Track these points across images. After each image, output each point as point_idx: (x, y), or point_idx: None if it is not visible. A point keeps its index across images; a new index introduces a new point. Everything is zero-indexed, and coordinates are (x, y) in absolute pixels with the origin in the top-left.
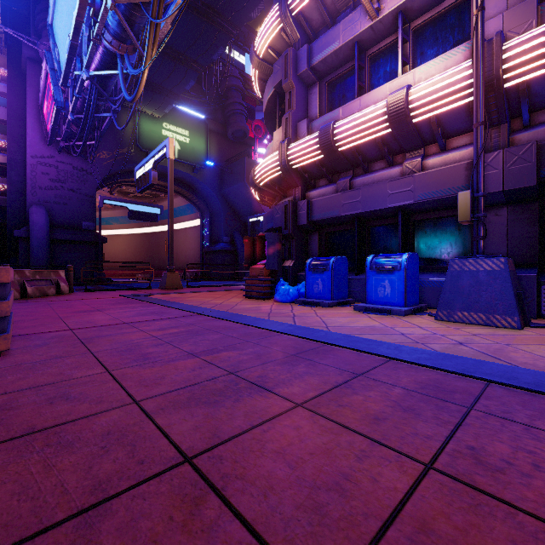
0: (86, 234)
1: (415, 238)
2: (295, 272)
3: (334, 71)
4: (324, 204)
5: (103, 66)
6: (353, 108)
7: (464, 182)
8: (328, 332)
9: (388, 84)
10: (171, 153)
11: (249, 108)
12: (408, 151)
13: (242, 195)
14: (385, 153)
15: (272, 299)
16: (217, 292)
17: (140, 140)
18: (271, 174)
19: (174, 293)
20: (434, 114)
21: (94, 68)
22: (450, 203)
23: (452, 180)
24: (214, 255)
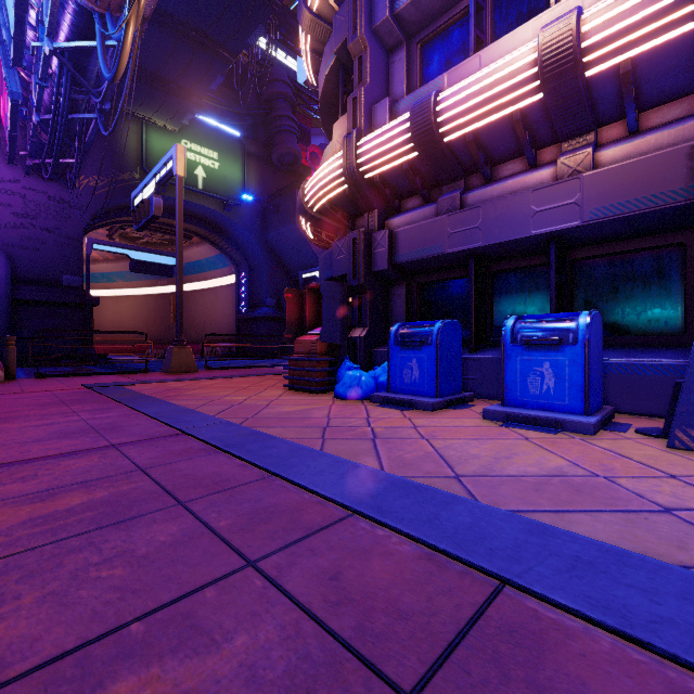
0: (68, 293)
1: (574, 289)
2: (370, 348)
3: (431, 23)
4: (418, 236)
5: (76, 35)
6: (468, 72)
7: (686, 181)
8: (475, 507)
9: (532, 22)
10: (180, 168)
11: (303, 130)
12: (565, 138)
13: (292, 242)
14: (525, 143)
15: (331, 391)
16: (247, 378)
17: (149, 163)
18: (330, 191)
19: (177, 380)
20: (629, 57)
21: (62, 38)
22: (649, 223)
23: (660, 178)
24: (254, 324)
